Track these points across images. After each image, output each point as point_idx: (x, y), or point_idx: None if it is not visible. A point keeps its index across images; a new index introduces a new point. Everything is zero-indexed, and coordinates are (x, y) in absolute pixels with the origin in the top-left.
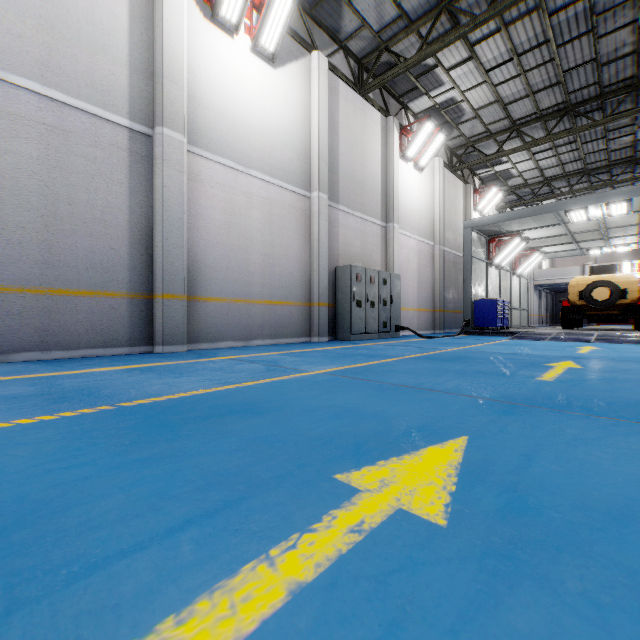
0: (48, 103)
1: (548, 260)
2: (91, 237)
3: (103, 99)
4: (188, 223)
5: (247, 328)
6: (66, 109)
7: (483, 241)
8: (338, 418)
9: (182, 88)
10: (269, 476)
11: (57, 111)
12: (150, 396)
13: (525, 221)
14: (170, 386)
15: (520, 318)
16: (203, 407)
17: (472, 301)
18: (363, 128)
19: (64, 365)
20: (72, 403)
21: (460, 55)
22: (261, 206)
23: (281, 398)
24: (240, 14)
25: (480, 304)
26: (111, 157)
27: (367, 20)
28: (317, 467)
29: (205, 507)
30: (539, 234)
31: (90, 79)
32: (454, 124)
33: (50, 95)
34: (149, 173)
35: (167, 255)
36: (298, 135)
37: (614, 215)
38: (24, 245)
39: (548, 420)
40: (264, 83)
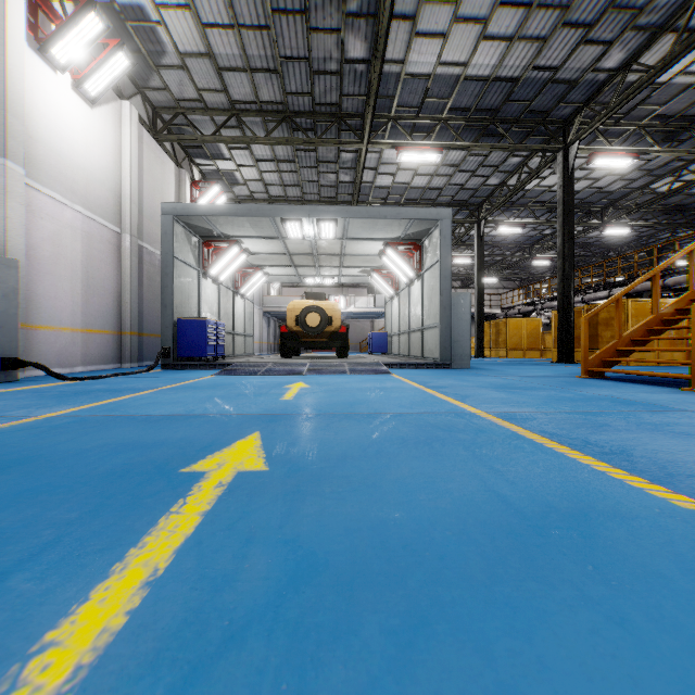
0: None
1: (276, 289)
2: None
3: None
4: None
5: None
6: None
7: (194, 241)
8: None
9: None
10: None
11: None
12: None
13: (242, 223)
14: None
15: (245, 345)
16: None
17: (175, 321)
18: None
19: None
20: None
21: None
22: None
23: None
24: None
25: (185, 325)
26: None
27: None
28: None
29: None
30: (260, 248)
31: None
32: (152, 62)
33: None
34: None
35: None
36: None
37: (324, 238)
38: None
39: None
40: None
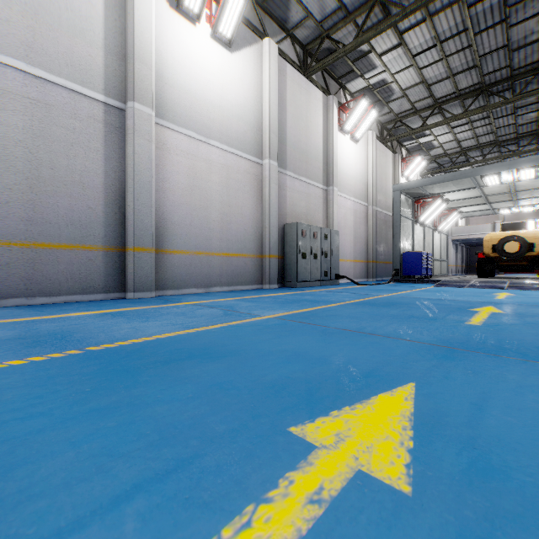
0: (32, 80)
1: (463, 219)
2: (71, 197)
3: (81, 77)
4: (156, 186)
5: (207, 277)
6: (48, 85)
7: (410, 202)
8: (289, 363)
9: (151, 68)
10: (223, 429)
11: (40, 87)
12: (117, 340)
13: (446, 185)
14: (136, 330)
15: (441, 268)
16: (164, 351)
17: (400, 253)
18: (307, 105)
19: (45, 310)
20: (44, 347)
21: (391, 42)
22: (220, 171)
23: (236, 342)
24: (201, 5)
25: (407, 256)
26: (88, 128)
27: (311, 11)
28: (271, 418)
29: (156, 468)
30: (458, 196)
31: (70, 59)
32: (385, 102)
33: (34, 73)
34: (122, 142)
35: (137, 213)
36: (251, 110)
37: (523, 179)
38: (11, 204)
39: (487, 365)
40: (222, 65)
